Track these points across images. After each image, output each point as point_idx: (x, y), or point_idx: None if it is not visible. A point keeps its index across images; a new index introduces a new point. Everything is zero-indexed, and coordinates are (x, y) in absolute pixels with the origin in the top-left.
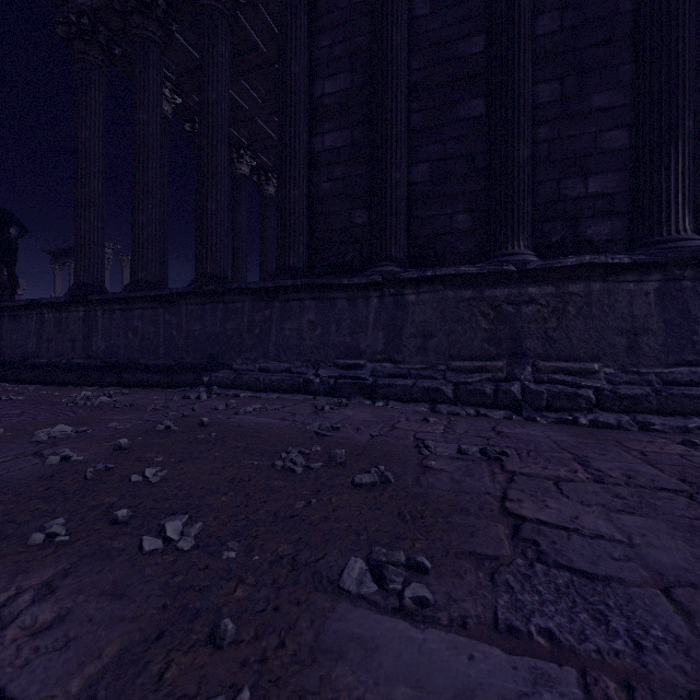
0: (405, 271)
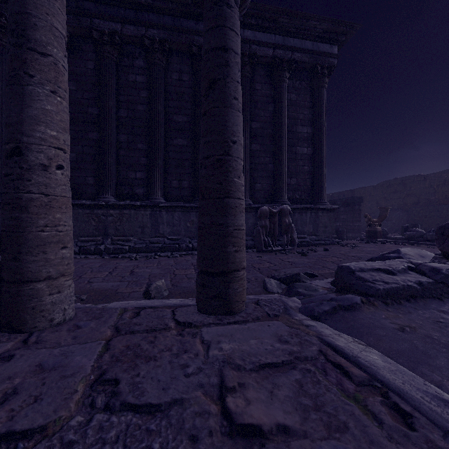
0: None
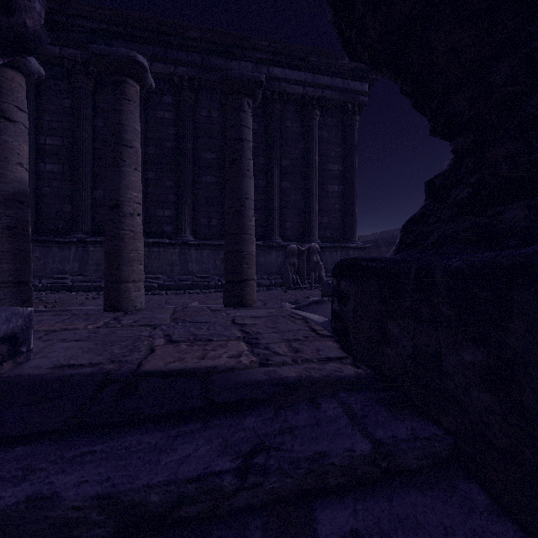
0: (88, 238)
